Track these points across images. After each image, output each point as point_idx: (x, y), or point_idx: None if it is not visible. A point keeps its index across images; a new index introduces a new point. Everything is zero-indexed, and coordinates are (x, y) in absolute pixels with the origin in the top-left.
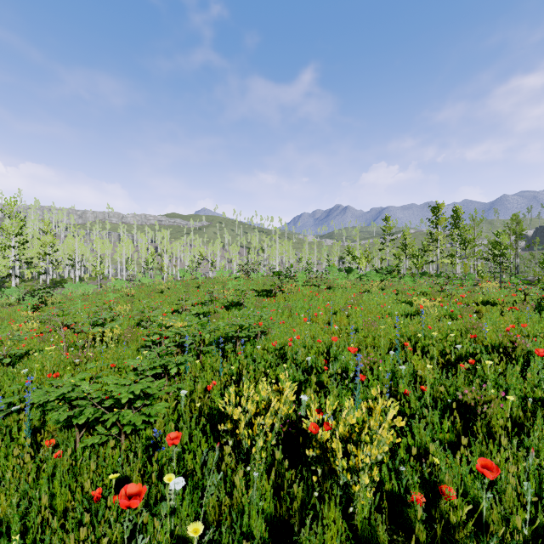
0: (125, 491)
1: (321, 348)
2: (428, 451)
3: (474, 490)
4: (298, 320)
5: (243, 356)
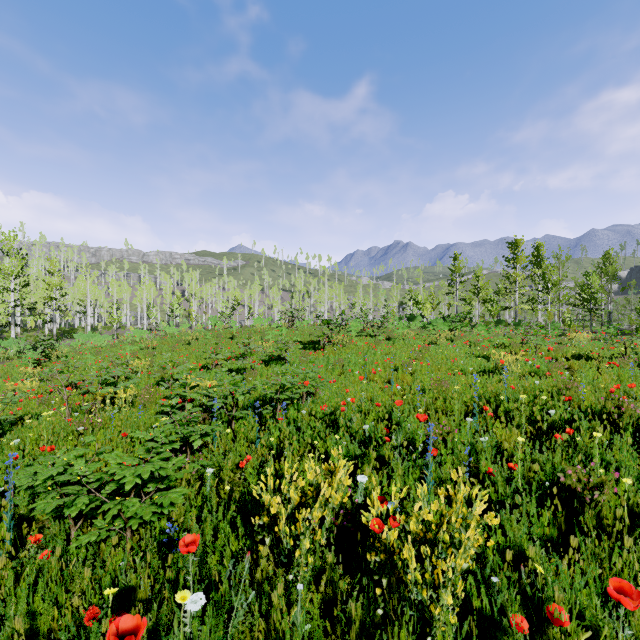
0: (116, 627)
1: (381, 414)
2: (525, 553)
3: (592, 611)
4: (352, 377)
5: (285, 423)
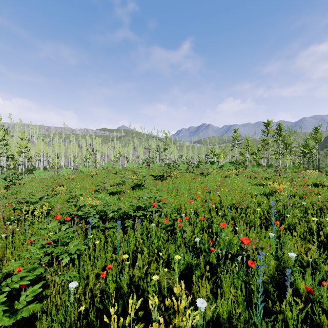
0: None
1: (204, 225)
2: None
3: None
4: (183, 198)
5: (139, 234)
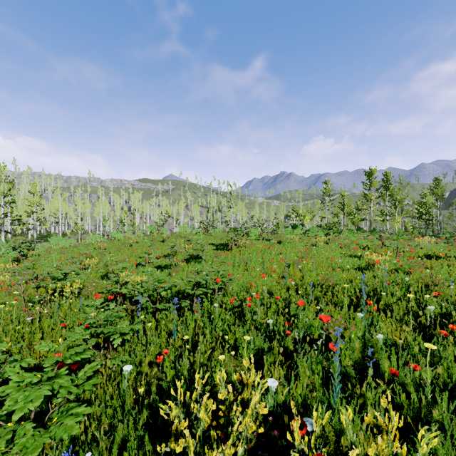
0: None
1: (280, 306)
2: None
3: None
4: (254, 273)
5: (199, 316)
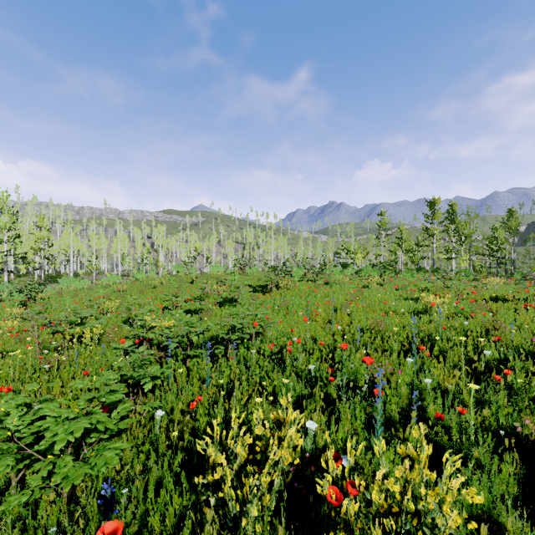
0: None
1: (324, 352)
2: (492, 517)
3: None
4: (296, 318)
5: (235, 363)
